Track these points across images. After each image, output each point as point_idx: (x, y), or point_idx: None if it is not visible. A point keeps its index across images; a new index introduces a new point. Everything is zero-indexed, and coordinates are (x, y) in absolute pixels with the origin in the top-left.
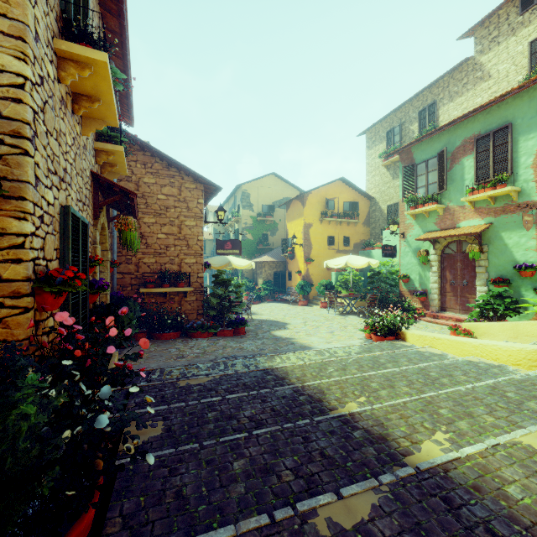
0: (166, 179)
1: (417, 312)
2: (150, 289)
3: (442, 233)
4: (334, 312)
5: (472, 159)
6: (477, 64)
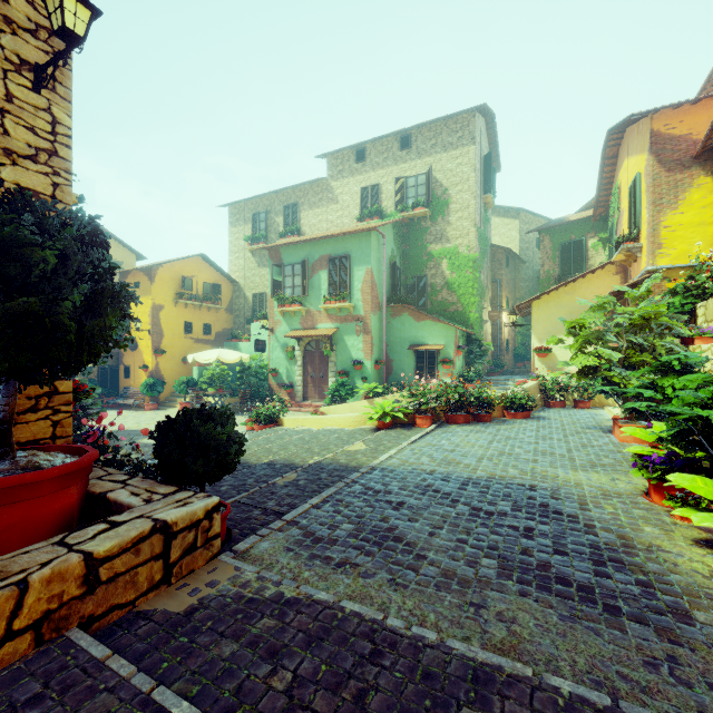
0: None
1: (286, 403)
2: None
3: (306, 333)
4: None
5: (327, 273)
6: (330, 186)
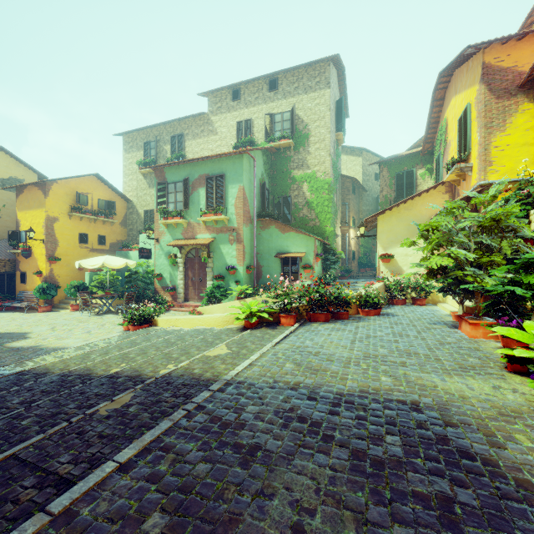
0: None
1: (168, 304)
2: None
3: (186, 242)
4: (89, 314)
5: (205, 190)
6: (210, 120)
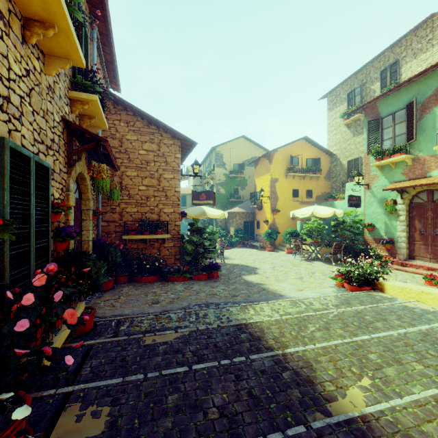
0: (146, 136)
1: (384, 260)
2: (131, 236)
3: (412, 183)
4: (300, 258)
5: None
6: None
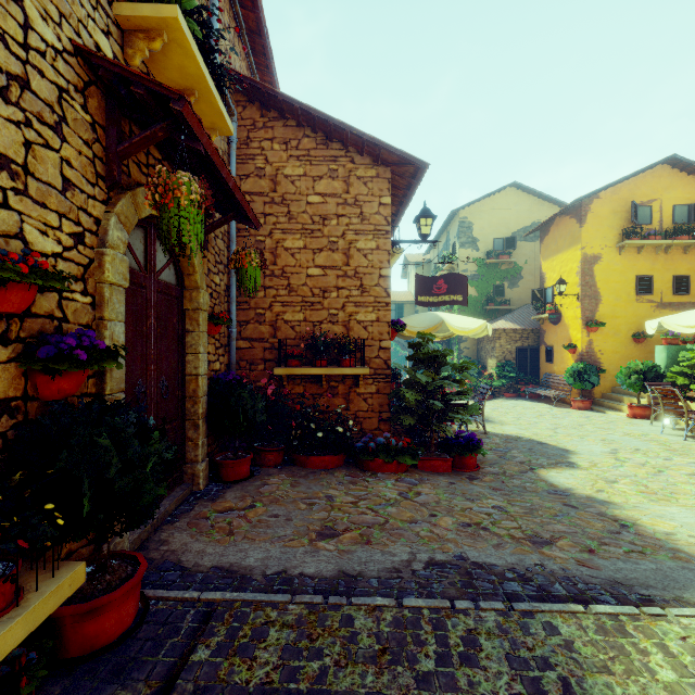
0: (322, 166)
1: None
2: (291, 369)
3: None
4: (675, 431)
5: None
6: None
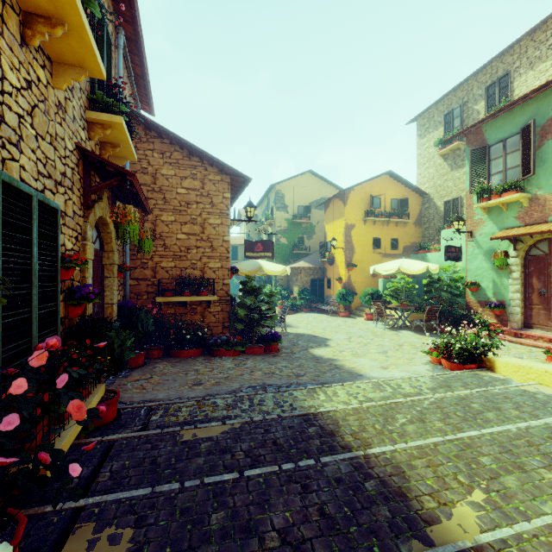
0: (187, 171)
1: (492, 329)
2: (168, 298)
3: (529, 229)
4: (382, 326)
5: None
6: None
